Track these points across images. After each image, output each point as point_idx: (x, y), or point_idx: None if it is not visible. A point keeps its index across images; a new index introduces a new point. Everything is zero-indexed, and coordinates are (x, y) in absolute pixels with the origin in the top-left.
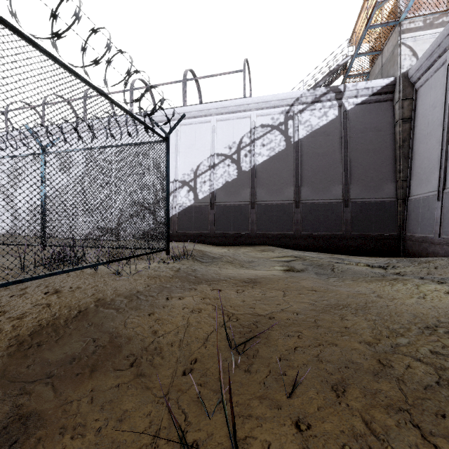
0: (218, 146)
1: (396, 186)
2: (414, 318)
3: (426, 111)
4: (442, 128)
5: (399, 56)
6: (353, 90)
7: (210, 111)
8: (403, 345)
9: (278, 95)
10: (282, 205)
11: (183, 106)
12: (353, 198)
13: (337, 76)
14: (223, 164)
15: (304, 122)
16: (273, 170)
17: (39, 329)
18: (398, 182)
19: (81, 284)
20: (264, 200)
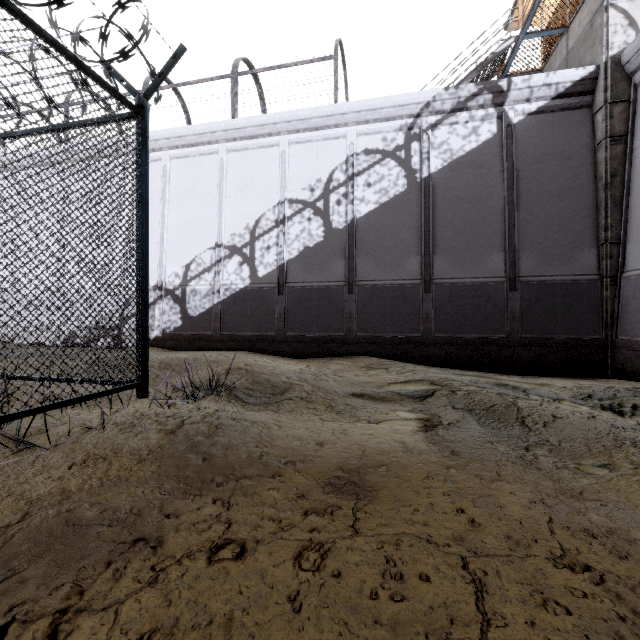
0: (292, 187)
1: (599, 255)
2: None
3: None
4: None
5: (605, 27)
6: (523, 88)
7: (277, 126)
8: None
9: (395, 98)
10: (401, 288)
11: (231, 119)
12: (523, 275)
13: (489, 75)
14: (300, 217)
15: (438, 145)
16: (386, 227)
17: None
18: (602, 248)
19: None
20: (371, 278)
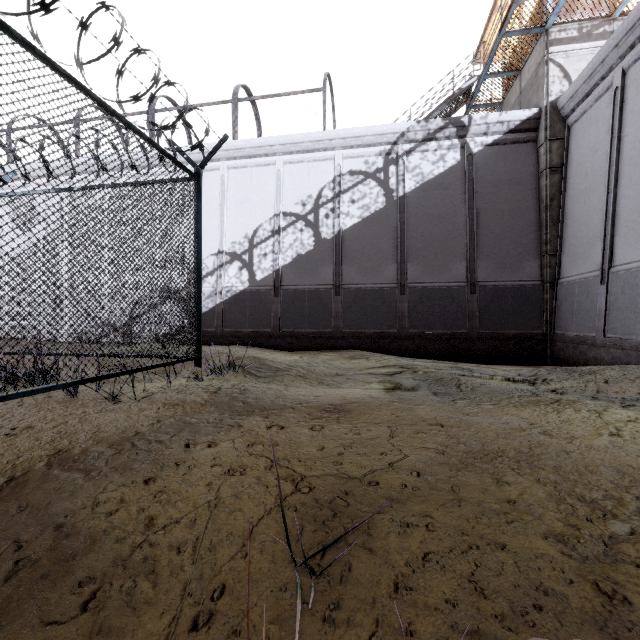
0: (286, 202)
1: (541, 264)
2: (620, 476)
3: (584, 156)
4: (607, 180)
5: (545, 78)
6: (481, 124)
7: (273, 148)
8: (623, 539)
9: (375, 128)
10: (380, 291)
11: (232, 140)
12: (481, 280)
13: (457, 105)
14: (293, 228)
15: (412, 169)
16: (368, 238)
17: None
18: (543, 258)
19: (36, 421)
20: (355, 282)
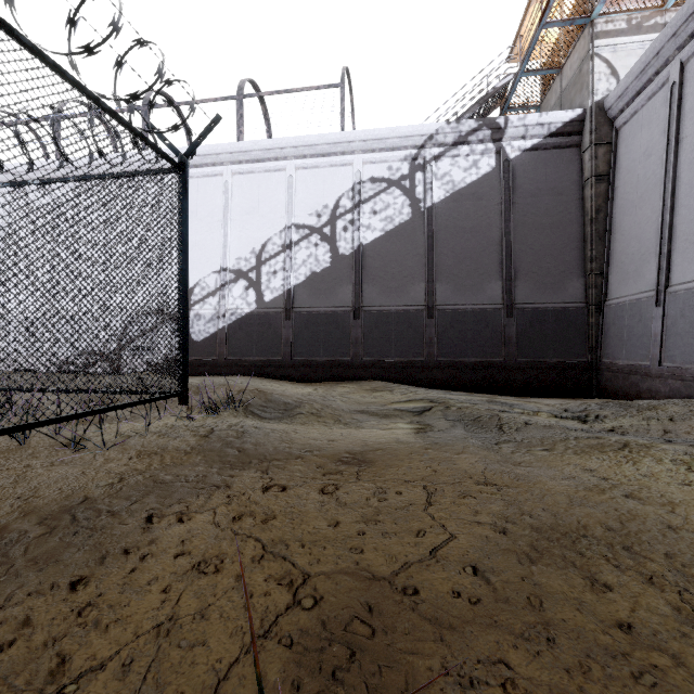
0: (298, 213)
1: (586, 284)
2: None
3: (635, 162)
4: (663, 188)
5: (591, 75)
6: (519, 126)
7: (284, 151)
8: None
9: (400, 129)
10: (406, 314)
11: (237, 141)
12: (519, 302)
13: (491, 107)
14: (307, 243)
15: (441, 176)
16: (392, 254)
17: None
18: (588, 278)
19: None
20: (377, 304)
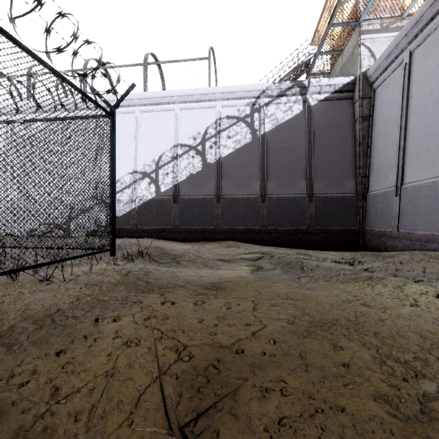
0: (182, 137)
1: (356, 182)
2: (423, 340)
3: (384, 109)
4: (399, 126)
5: (359, 56)
6: (316, 86)
7: (173, 98)
8: (433, 397)
9: (244, 86)
10: (248, 200)
11: (143, 92)
12: (316, 193)
13: (300, 73)
14: (187, 155)
15: (269, 115)
16: (239, 163)
17: None
18: (358, 178)
19: None
20: (230, 194)
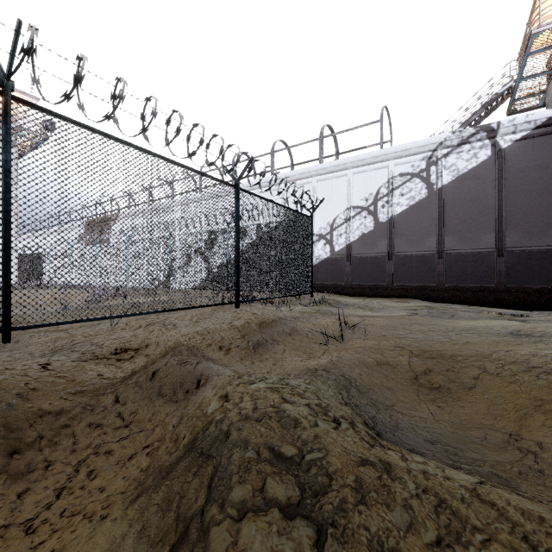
0: (354, 199)
1: None
2: (452, 327)
3: None
4: None
5: None
6: (509, 126)
7: (346, 165)
8: (428, 332)
9: (419, 142)
10: (422, 256)
11: (320, 164)
12: (509, 246)
13: (498, 103)
14: (359, 216)
15: (449, 167)
16: (413, 219)
17: (261, 322)
18: None
19: (263, 311)
20: (403, 251)
